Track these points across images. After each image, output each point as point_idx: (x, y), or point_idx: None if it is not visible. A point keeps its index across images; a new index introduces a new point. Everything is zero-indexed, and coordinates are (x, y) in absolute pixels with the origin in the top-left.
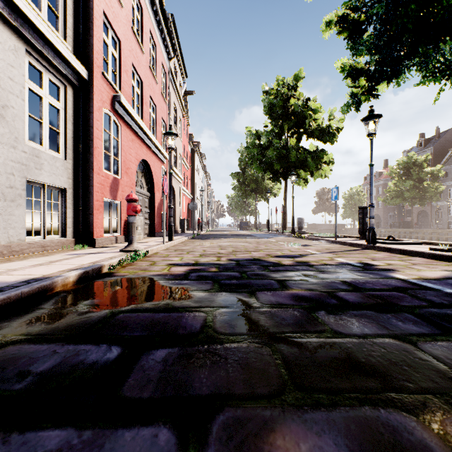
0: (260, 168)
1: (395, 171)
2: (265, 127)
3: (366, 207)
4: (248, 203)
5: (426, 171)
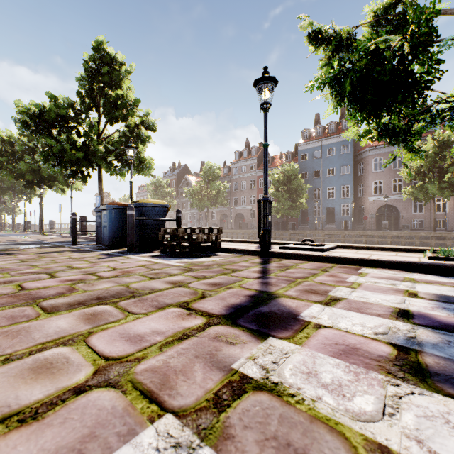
0: (11, 176)
1: (150, 187)
2: (21, 135)
3: (83, 216)
4: (5, 200)
5: (166, 191)
